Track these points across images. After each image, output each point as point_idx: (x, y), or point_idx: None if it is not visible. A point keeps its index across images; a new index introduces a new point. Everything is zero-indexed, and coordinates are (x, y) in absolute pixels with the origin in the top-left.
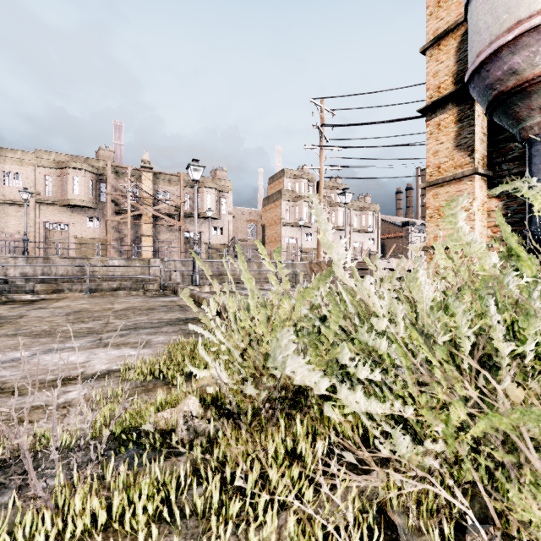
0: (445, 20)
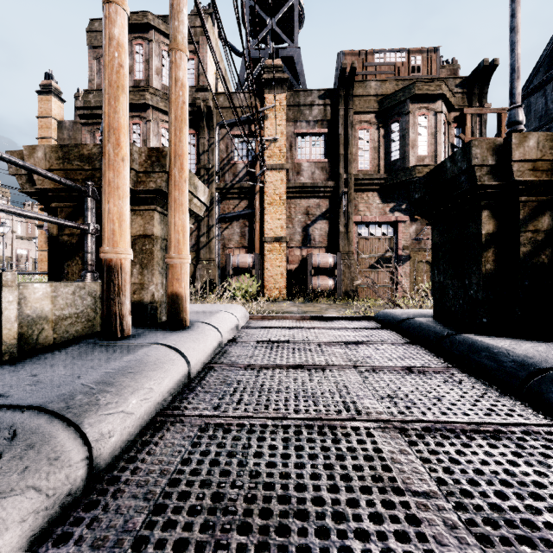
0: None
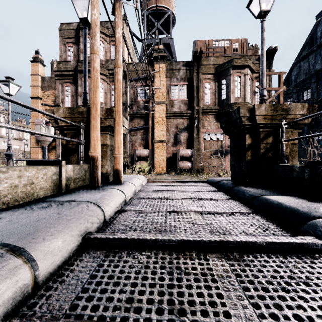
0: (34, 120)
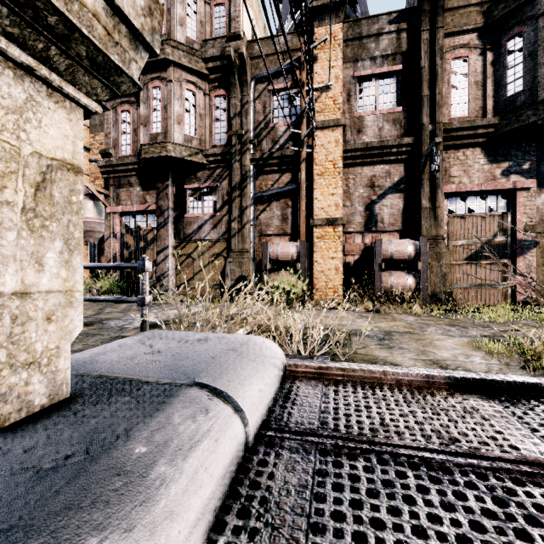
0: None
